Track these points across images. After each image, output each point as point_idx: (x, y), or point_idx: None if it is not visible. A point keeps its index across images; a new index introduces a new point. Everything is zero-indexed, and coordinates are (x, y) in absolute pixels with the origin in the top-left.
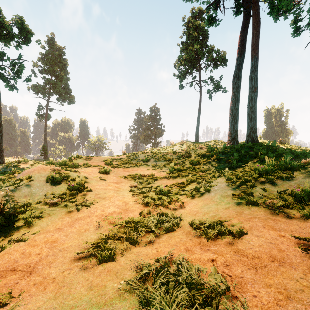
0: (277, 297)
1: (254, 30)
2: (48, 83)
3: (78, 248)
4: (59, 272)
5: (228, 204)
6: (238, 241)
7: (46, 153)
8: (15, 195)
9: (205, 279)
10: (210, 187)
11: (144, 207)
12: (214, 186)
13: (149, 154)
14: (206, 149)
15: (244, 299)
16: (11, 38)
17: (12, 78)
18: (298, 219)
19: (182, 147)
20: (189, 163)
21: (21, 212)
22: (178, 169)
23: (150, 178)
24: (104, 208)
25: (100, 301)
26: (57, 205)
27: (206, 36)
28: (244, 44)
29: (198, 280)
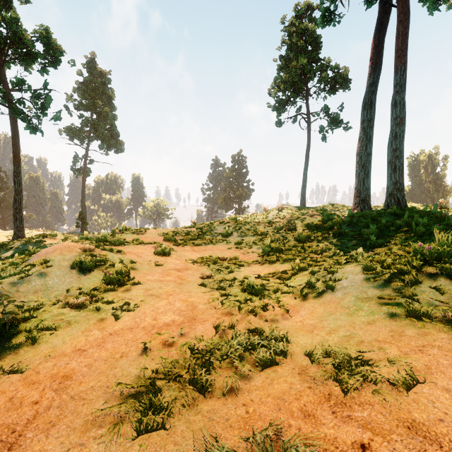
0: None
1: (400, 26)
2: (86, 124)
3: (104, 394)
4: (60, 451)
5: (372, 314)
6: (408, 400)
7: (84, 224)
8: (20, 291)
9: None
10: (334, 281)
11: (223, 314)
12: (341, 280)
13: (231, 225)
14: (319, 218)
15: None
16: (33, 59)
17: (35, 116)
18: None
19: (281, 215)
20: (293, 240)
21: (25, 319)
22: (277, 249)
23: (232, 262)
24: (158, 314)
25: None
26: (84, 307)
27: (318, 44)
28: (380, 52)
29: None
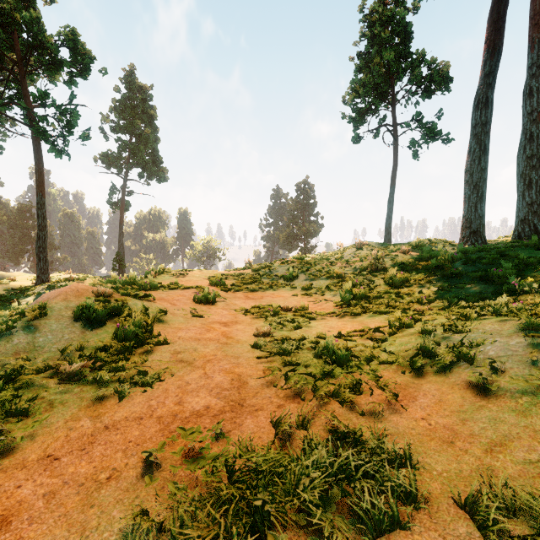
0: None
1: None
2: (124, 148)
3: None
4: None
5: None
6: None
7: (122, 266)
8: None
9: None
10: (470, 346)
11: (287, 399)
12: (483, 345)
13: (296, 265)
14: (416, 255)
15: None
16: (58, 67)
17: (60, 135)
18: None
19: (360, 253)
20: (383, 284)
21: None
22: (362, 296)
23: (299, 313)
24: (185, 394)
25: None
26: (79, 378)
27: (408, 35)
28: (500, 30)
29: None
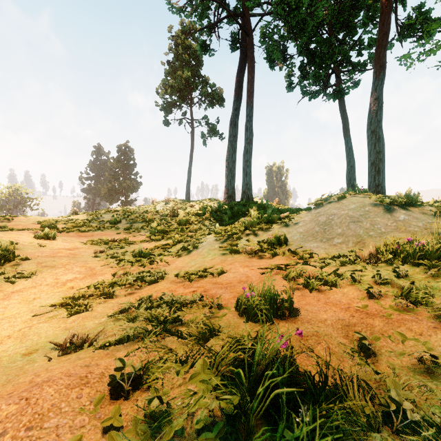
0: (235, 295)
1: (249, 75)
2: None
3: (32, 312)
4: (14, 331)
5: (214, 255)
6: (217, 278)
7: None
8: None
9: (186, 301)
10: (199, 243)
11: (119, 269)
12: (203, 242)
13: (119, 213)
14: (198, 208)
15: (212, 297)
16: None
17: None
18: (267, 258)
19: (168, 206)
20: (176, 224)
21: None
22: (163, 231)
23: (123, 242)
24: (58, 276)
25: (82, 331)
26: None
27: (200, 62)
28: (241, 87)
29: (180, 300)
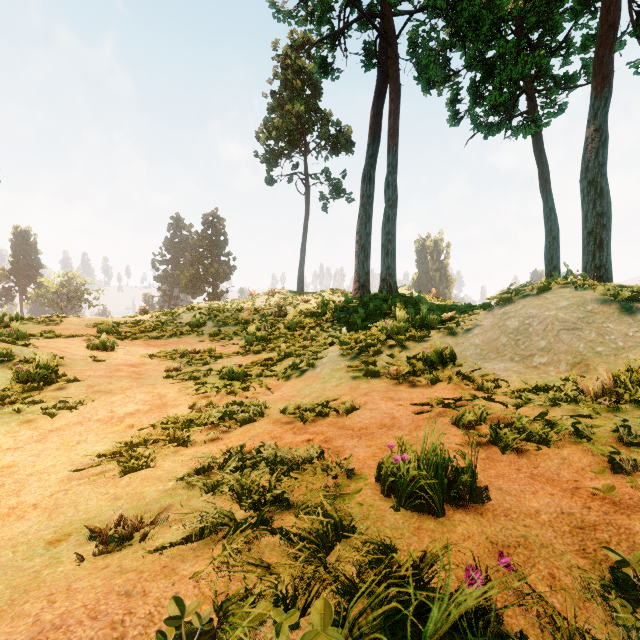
0: (375, 452)
1: (392, 104)
2: None
3: (72, 465)
4: (43, 497)
5: (340, 379)
6: (345, 418)
7: None
8: None
9: (296, 457)
10: (316, 359)
11: (199, 398)
12: (322, 358)
13: (203, 312)
14: (315, 304)
15: (338, 456)
16: None
17: None
18: (423, 387)
19: (272, 301)
20: (283, 328)
21: None
22: (264, 338)
23: (207, 355)
24: (114, 407)
25: (138, 505)
26: None
27: (318, 90)
28: (379, 123)
29: (287, 457)
